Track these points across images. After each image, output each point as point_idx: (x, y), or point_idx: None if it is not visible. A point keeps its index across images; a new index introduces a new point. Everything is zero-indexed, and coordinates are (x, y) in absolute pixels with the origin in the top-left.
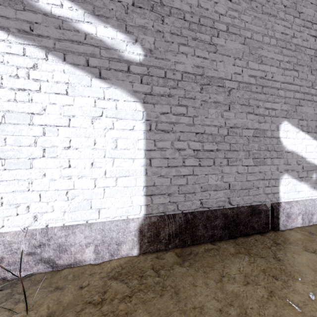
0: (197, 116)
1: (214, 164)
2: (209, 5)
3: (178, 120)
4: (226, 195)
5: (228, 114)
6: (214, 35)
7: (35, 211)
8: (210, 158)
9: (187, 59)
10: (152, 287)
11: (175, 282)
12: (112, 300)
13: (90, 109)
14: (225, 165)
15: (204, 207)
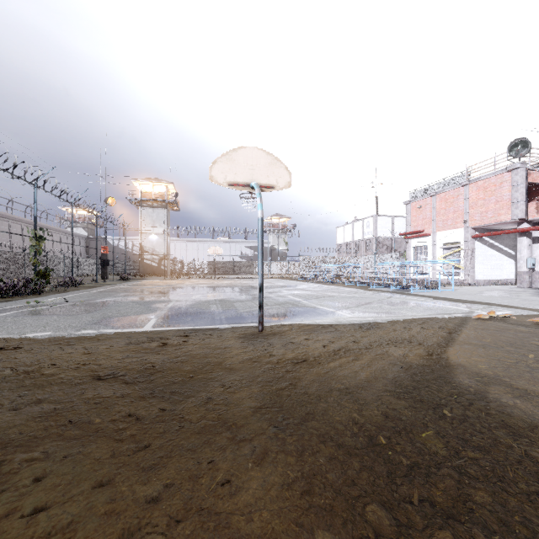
0: None
1: None
2: None
3: None
4: None
5: None
6: None
7: (503, 277)
8: None
9: None
10: None
11: None
12: None
13: (508, 263)
14: None
15: None
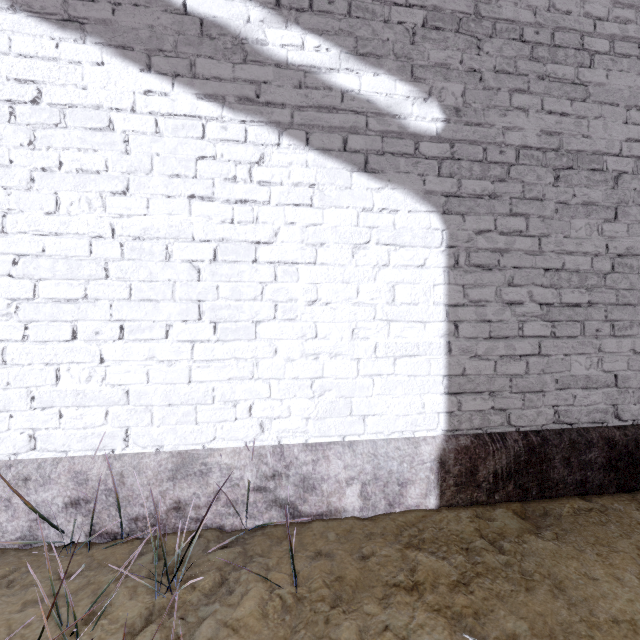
0: (548, 234)
1: (583, 333)
2: (573, 4)
3: (508, 245)
4: (608, 400)
5: (612, 228)
6: (583, 65)
7: (263, 414)
8: (575, 320)
9: (527, 119)
10: (499, 570)
11: (545, 566)
12: (434, 586)
13: (350, 231)
14: (606, 335)
15: (562, 423)
